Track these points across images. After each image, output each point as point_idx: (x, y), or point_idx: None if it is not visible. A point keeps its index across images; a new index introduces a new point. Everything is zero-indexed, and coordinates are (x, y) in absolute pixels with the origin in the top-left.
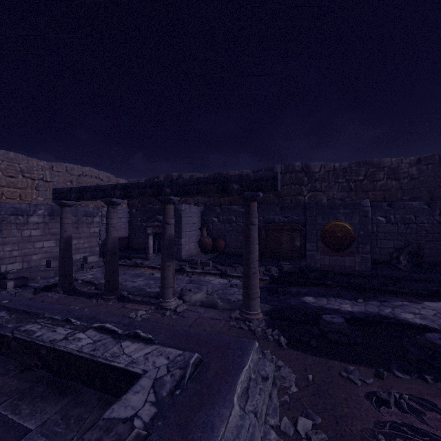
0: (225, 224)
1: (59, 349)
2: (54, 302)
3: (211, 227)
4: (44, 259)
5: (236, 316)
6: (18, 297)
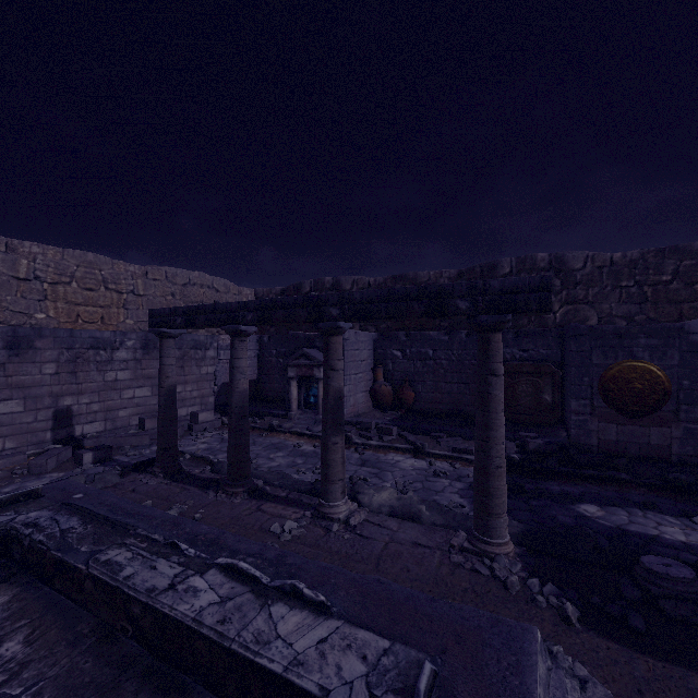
0: (415, 363)
1: (162, 611)
2: (150, 493)
3: (391, 366)
4: (135, 416)
5: (460, 544)
6: (98, 482)
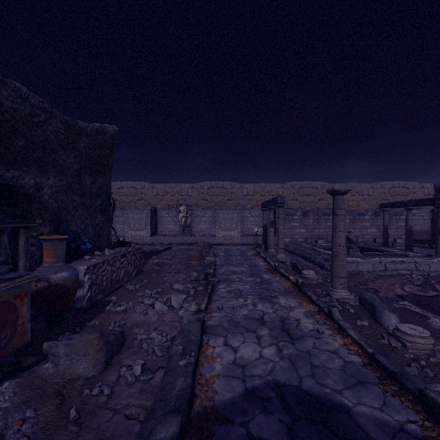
0: None
1: (388, 251)
2: None
3: None
4: (371, 238)
5: None
6: None
